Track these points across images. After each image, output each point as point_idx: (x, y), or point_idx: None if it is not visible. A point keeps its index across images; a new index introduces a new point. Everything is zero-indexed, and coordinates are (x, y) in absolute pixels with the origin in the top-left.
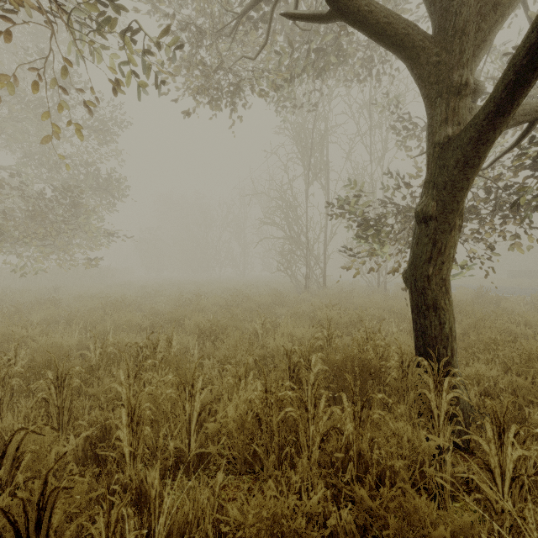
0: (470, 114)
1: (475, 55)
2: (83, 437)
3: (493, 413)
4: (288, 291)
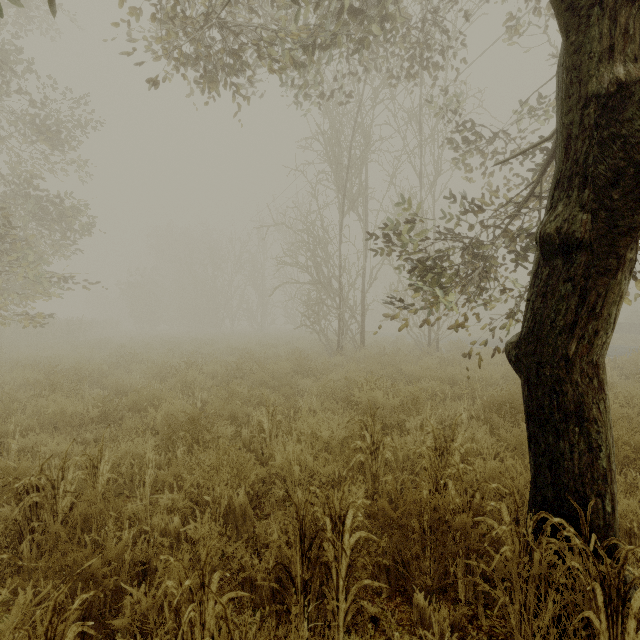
0: None
1: None
2: None
3: None
4: (316, 351)
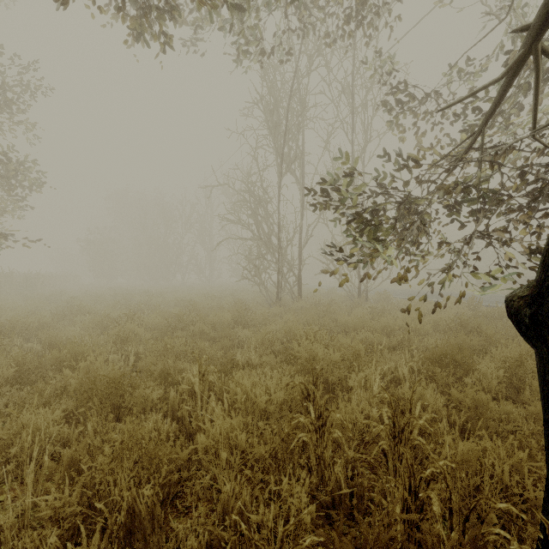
0: None
1: None
2: None
3: None
4: (257, 302)
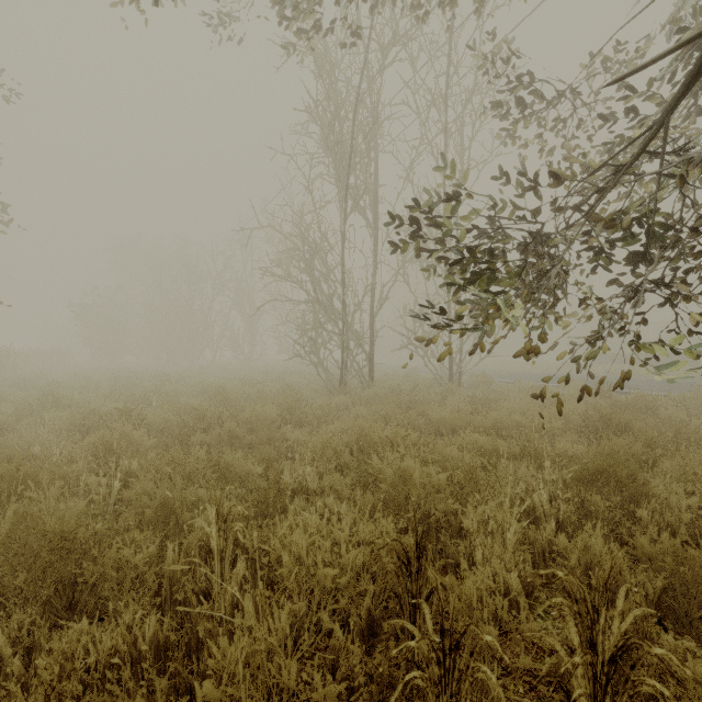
0: None
1: None
2: None
3: None
4: (313, 389)
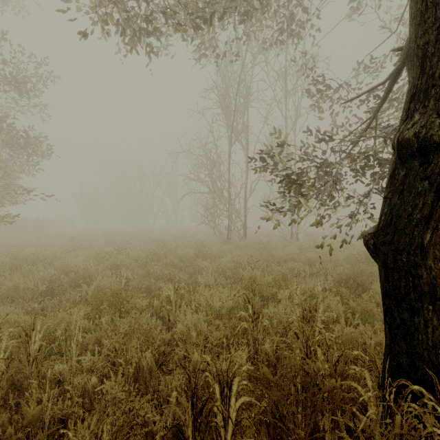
0: None
1: None
2: None
3: None
4: (212, 241)
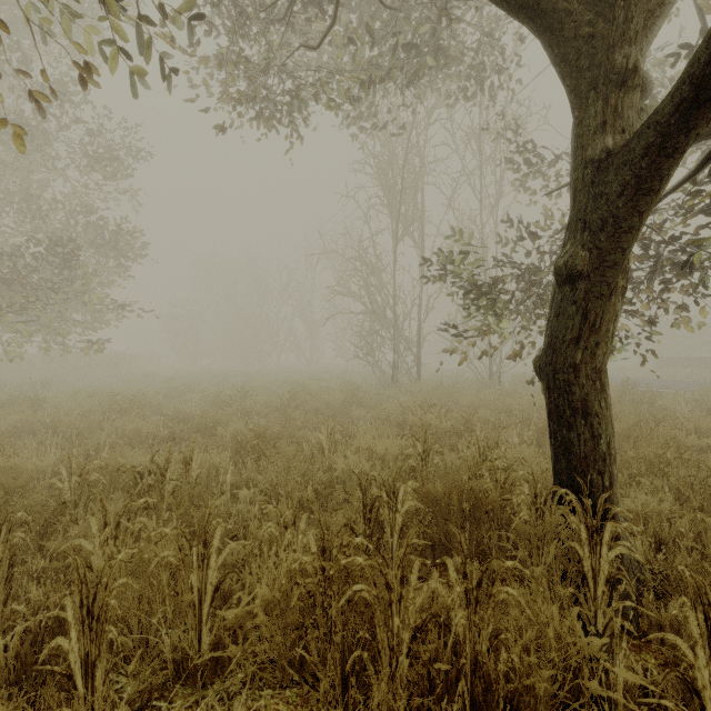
0: (639, 118)
1: (647, 27)
2: (19, 633)
3: (699, 593)
4: (370, 385)
